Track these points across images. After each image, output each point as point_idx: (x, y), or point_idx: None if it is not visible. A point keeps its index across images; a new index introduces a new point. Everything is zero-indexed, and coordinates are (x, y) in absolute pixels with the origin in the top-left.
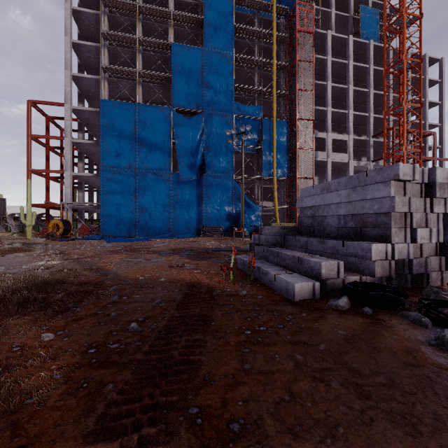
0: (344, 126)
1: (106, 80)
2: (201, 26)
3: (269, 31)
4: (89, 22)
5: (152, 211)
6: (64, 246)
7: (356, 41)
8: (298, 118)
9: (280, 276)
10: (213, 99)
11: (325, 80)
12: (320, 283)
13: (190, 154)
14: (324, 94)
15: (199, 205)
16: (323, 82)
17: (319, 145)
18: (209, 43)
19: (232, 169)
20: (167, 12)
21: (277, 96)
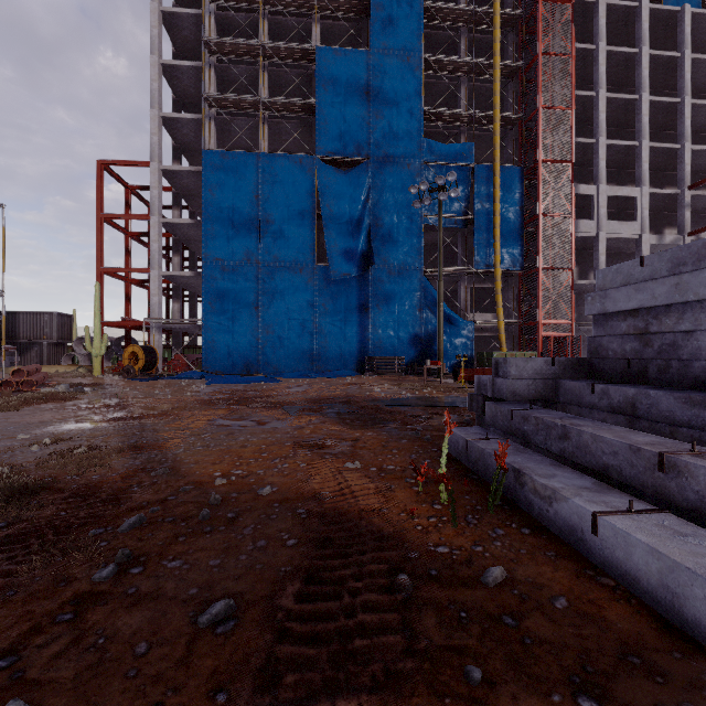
0: (628, 172)
1: (212, 119)
2: (365, 14)
3: (486, 9)
4: (187, 30)
5: (284, 331)
6: (134, 391)
7: (655, 10)
8: (542, 160)
9: (618, 523)
10: (386, 136)
11: (594, 89)
12: None
13: (347, 233)
14: (589, 116)
15: (362, 321)
16: (589, 92)
17: (579, 211)
18: (380, 40)
19: (420, 256)
20: None
21: (501, 124)
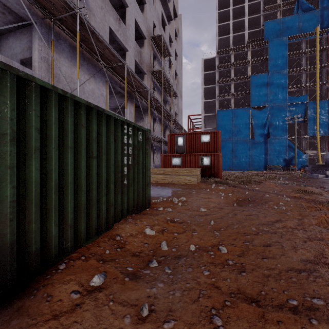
0: None
1: (217, 100)
2: (266, 60)
3: (313, 49)
4: (208, 75)
5: (240, 158)
6: None
7: None
8: None
9: (315, 174)
10: (274, 98)
11: None
12: (326, 176)
13: (260, 129)
14: None
15: (265, 154)
16: None
17: None
18: (271, 69)
19: (286, 133)
20: (247, 61)
21: (320, 85)
